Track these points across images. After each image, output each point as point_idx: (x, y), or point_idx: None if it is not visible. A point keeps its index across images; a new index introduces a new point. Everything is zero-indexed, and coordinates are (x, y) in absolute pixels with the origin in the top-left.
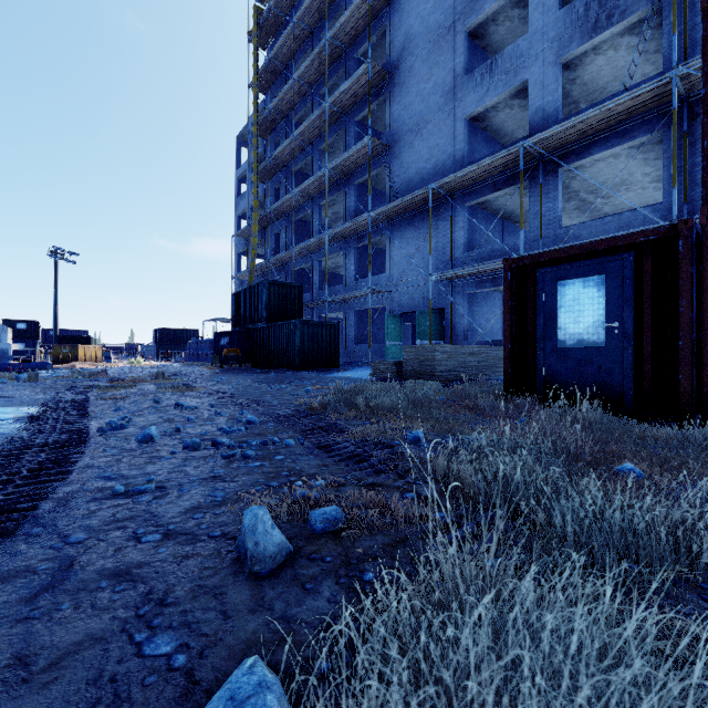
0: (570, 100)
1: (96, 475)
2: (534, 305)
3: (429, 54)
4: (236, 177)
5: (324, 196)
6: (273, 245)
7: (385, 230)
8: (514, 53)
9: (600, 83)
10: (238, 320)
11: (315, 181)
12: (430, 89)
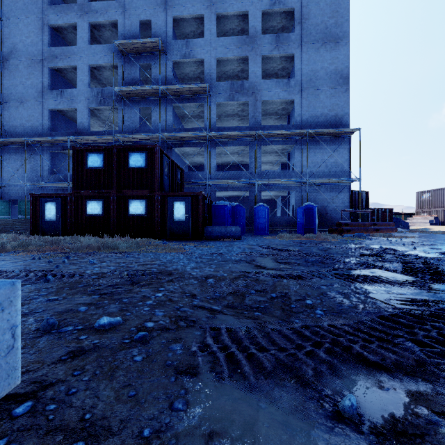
0: (102, 119)
1: None
2: (39, 209)
3: (29, 66)
4: None
5: None
6: None
7: None
8: (72, 94)
9: (112, 118)
10: None
11: None
12: (29, 84)
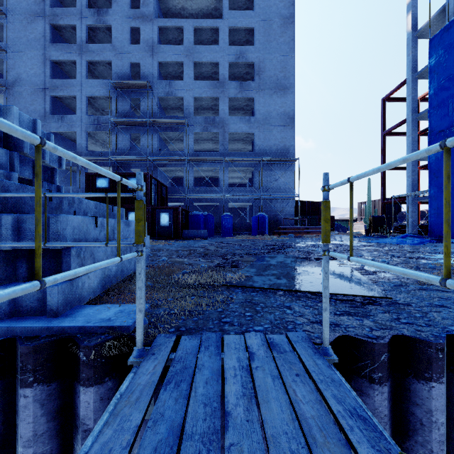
0: (95, 138)
1: None
2: None
3: (32, 94)
4: None
5: None
6: None
7: None
8: (71, 119)
9: (104, 138)
10: None
11: None
12: (33, 109)
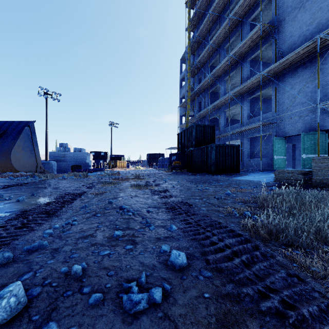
0: None
1: None
2: None
3: None
4: (180, 79)
5: (227, 74)
6: (198, 108)
7: (271, 83)
8: None
9: None
10: (180, 147)
11: (222, 66)
12: None
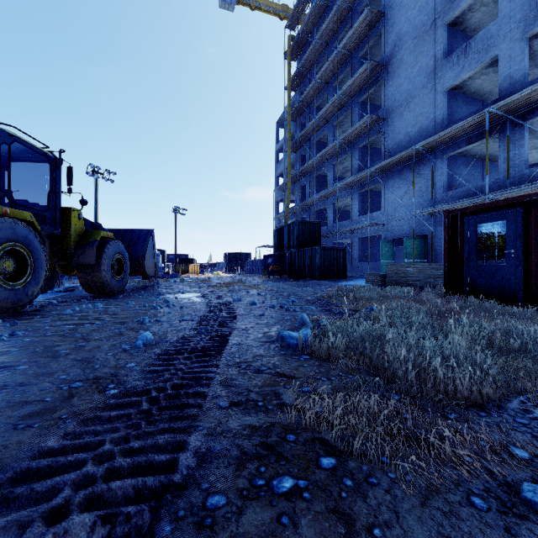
0: None
1: (244, 312)
2: (463, 239)
3: (415, 47)
4: (276, 149)
5: (336, 158)
6: (301, 194)
7: (381, 179)
8: (485, 36)
9: None
10: (278, 247)
11: (330, 149)
12: (416, 72)
